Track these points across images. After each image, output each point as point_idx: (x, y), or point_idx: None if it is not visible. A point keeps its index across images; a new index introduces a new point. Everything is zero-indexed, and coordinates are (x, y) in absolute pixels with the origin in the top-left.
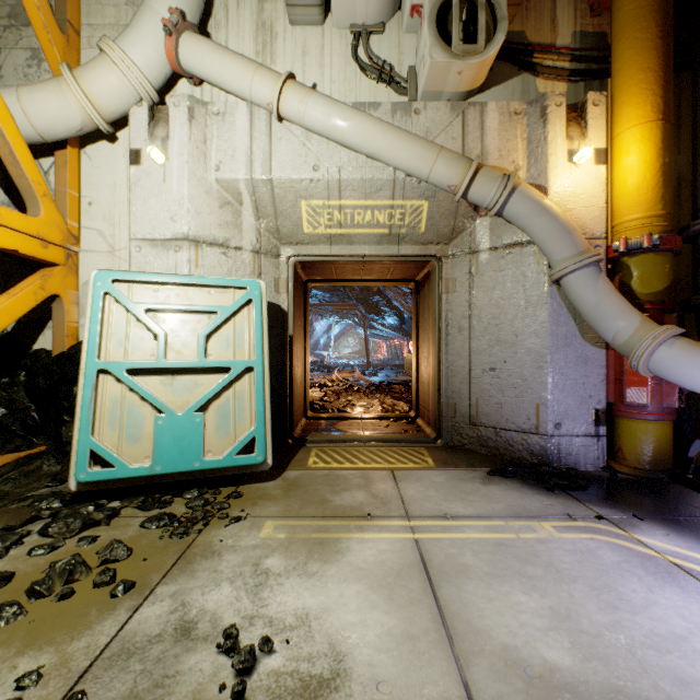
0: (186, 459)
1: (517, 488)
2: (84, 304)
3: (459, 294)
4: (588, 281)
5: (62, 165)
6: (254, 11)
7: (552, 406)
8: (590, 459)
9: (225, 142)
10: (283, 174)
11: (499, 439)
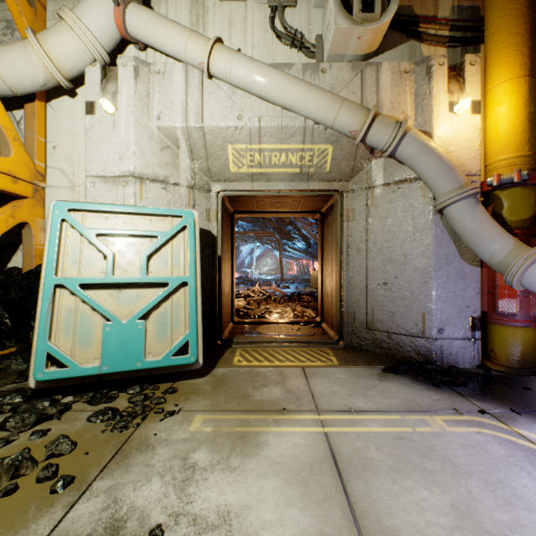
0: (129, 360)
1: (409, 384)
2: None
3: (358, 222)
4: (468, 210)
5: (31, 115)
6: None
7: (436, 314)
8: (467, 359)
9: (165, 96)
10: (213, 122)
11: (391, 341)
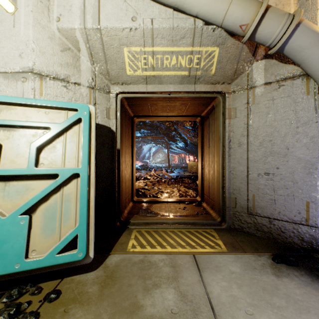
0: (6, 262)
1: (310, 283)
2: None
3: (239, 119)
4: None
5: None
6: None
7: None
8: None
9: None
10: (109, 23)
11: (272, 226)
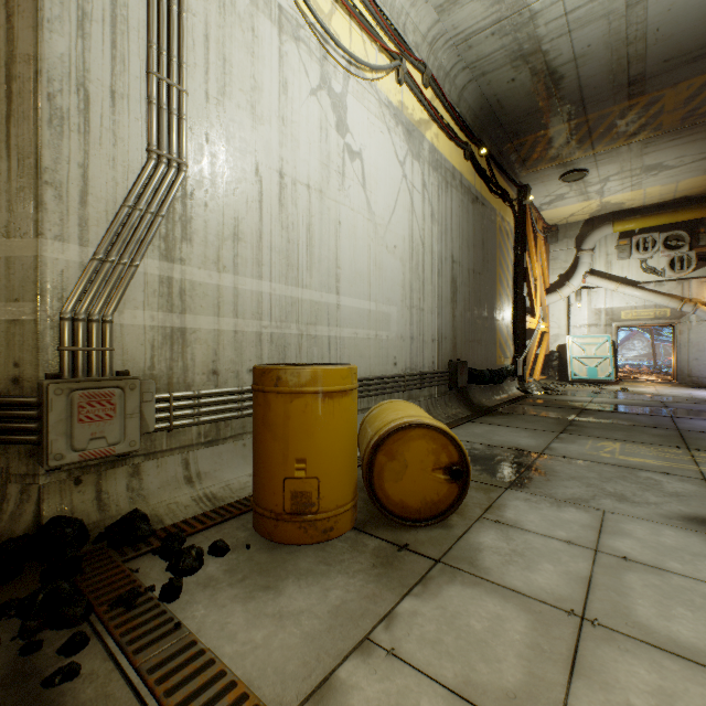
0: (593, 377)
1: (695, 389)
2: (550, 341)
3: (684, 335)
4: None
5: (547, 307)
6: (604, 258)
7: None
8: None
9: (597, 299)
10: (616, 306)
11: (698, 380)
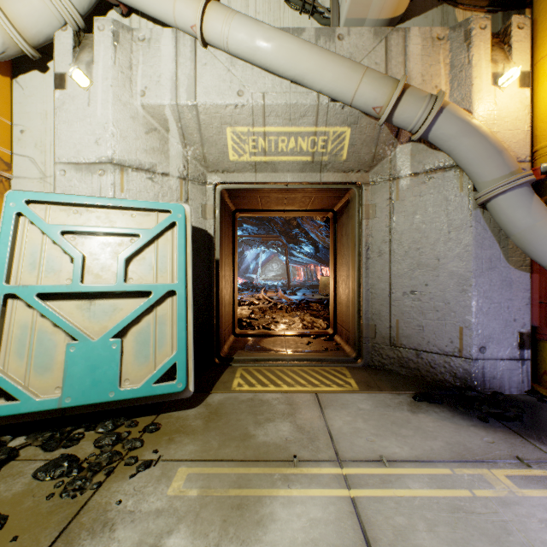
0: (100, 390)
1: (449, 418)
2: None
3: (380, 220)
4: (521, 202)
5: None
6: None
7: (477, 329)
8: (514, 383)
9: (151, 68)
10: (208, 99)
11: (420, 360)
